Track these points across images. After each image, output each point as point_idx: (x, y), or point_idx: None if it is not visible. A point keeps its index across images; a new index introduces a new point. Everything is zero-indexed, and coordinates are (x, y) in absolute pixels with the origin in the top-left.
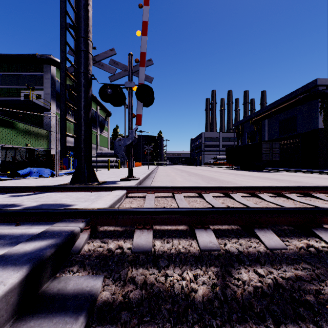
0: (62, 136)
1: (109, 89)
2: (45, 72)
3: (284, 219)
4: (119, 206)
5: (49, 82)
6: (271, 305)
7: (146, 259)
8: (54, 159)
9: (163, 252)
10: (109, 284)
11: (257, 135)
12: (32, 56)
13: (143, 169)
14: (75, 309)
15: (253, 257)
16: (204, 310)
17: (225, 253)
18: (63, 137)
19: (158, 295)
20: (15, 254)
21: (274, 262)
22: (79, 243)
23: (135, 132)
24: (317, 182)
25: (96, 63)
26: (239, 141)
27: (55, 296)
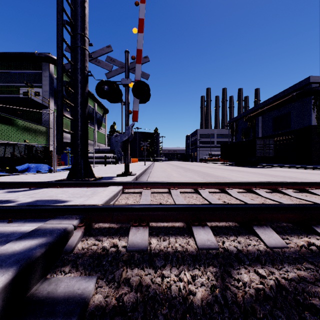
0: (58, 132)
1: (106, 85)
2: (44, 70)
3: (283, 216)
4: (115, 202)
5: (48, 79)
6: (275, 310)
7: (142, 258)
8: (52, 155)
9: (159, 251)
10: (103, 286)
11: (251, 131)
12: (31, 54)
13: (140, 165)
14: (64, 315)
15: (253, 256)
16: (203, 316)
17: (224, 252)
18: (60, 133)
19: (154, 299)
20: (3, 255)
21: (275, 261)
22: (72, 241)
23: (131, 129)
24: (311, 177)
25: (93, 60)
26: (234, 138)
27: (44, 300)
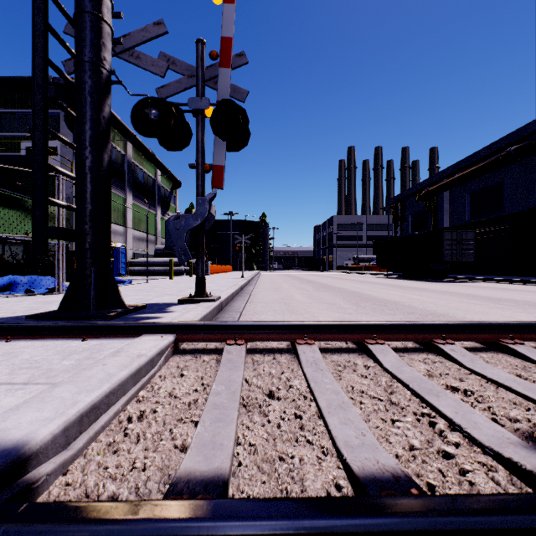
0: (37, 204)
1: (153, 108)
2: None
3: None
4: (139, 393)
5: None
6: None
7: None
8: None
9: None
10: None
11: (430, 218)
12: None
13: (234, 277)
14: None
15: None
16: None
17: None
18: (41, 207)
19: None
20: None
21: None
22: None
23: (209, 203)
24: None
25: (125, 52)
26: (398, 230)
27: None
